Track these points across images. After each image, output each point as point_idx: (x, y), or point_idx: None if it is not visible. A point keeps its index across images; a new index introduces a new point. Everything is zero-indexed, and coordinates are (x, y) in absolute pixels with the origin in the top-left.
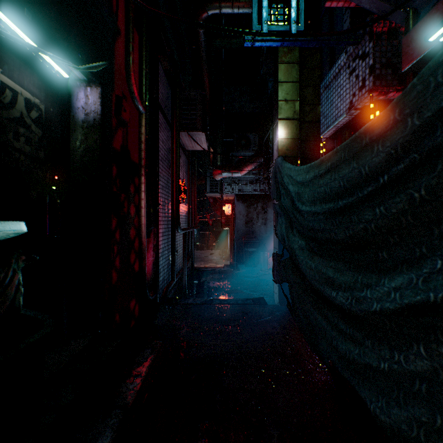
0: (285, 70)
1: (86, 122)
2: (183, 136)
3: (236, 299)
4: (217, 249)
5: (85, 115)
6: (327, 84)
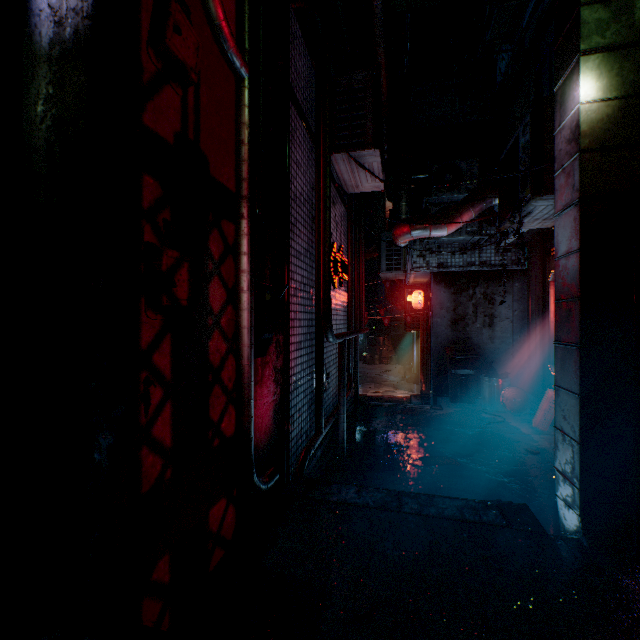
0: None
1: (57, 46)
2: (339, 163)
3: (457, 502)
4: (396, 363)
5: (55, 27)
6: None
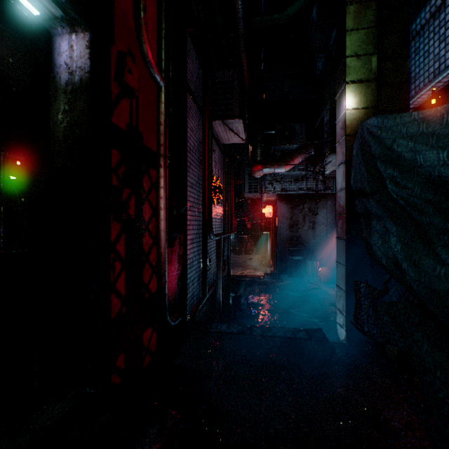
0: (356, 12)
1: (70, 85)
2: (217, 126)
3: (283, 329)
4: (256, 254)
5: (69, 75)
6: (416, 29)
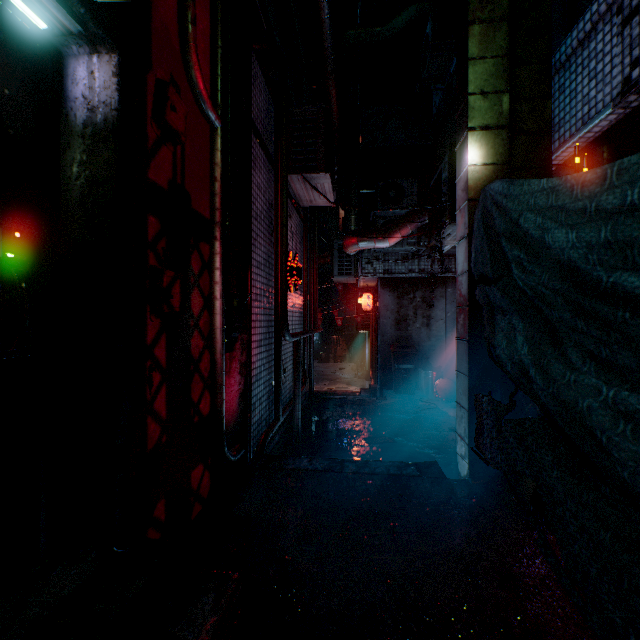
0: (481, 35)
1: (89, 126)
2: (295, 182)
3: (386, 463)
4: (349, 362)
5: (88, 113)
6: (561, 60)
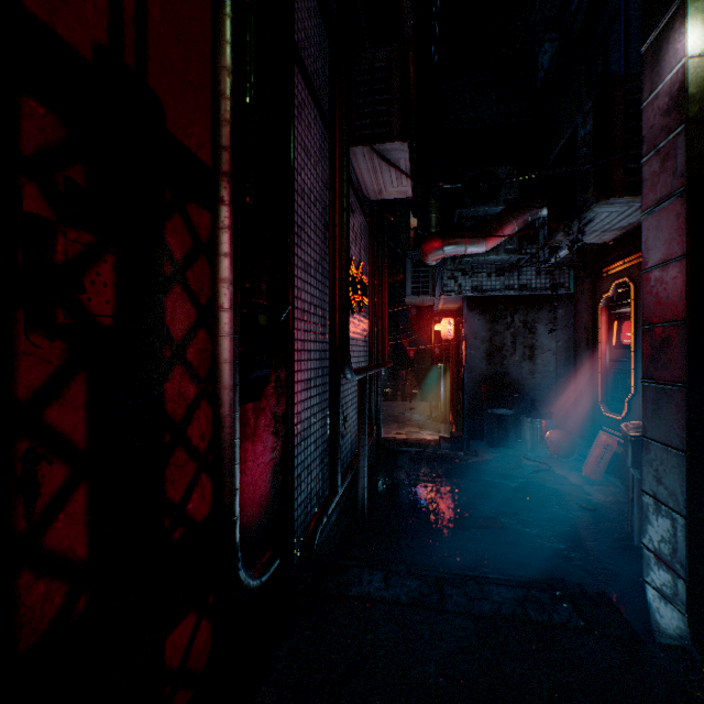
0: None
1: None
2: (359, 160)
3: (516, 592)
4: (420, 400)
5: None
6: None
